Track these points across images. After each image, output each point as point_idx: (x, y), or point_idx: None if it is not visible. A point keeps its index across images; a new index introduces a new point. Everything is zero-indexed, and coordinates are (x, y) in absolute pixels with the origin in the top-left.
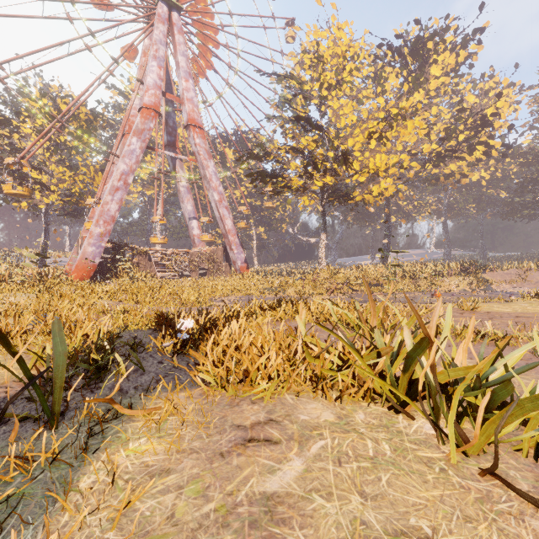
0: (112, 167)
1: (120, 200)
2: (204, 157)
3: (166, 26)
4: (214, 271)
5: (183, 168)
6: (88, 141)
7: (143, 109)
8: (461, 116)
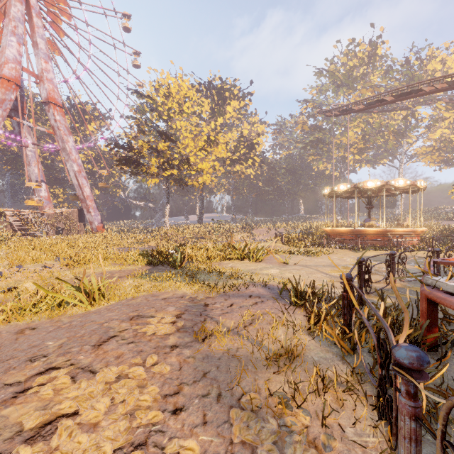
0: None
1: None
2: (64, 133)
3: (24, 6)
4: (70, 230)
5: (30, 133)
6: None
7: (3, 80)
8: (242, 140)
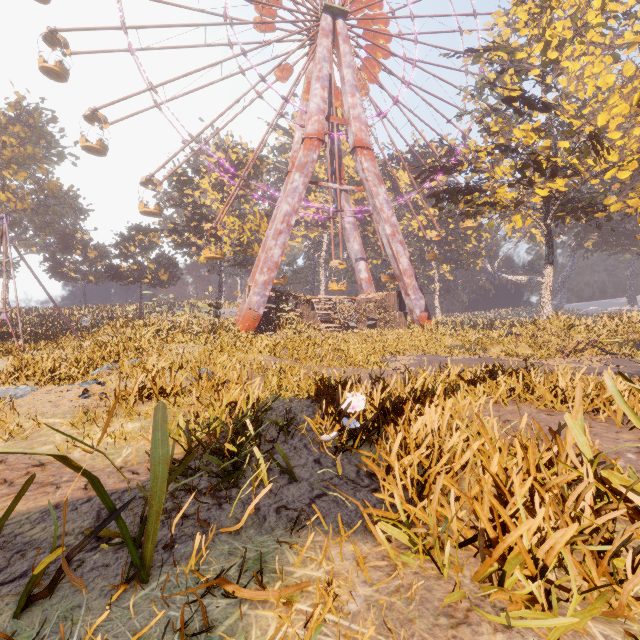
0: (276, 210)
1: (282, 244)
2: (373, 184)
3: (330, 39)
4: (385, 322)
5: (348, 201)
6: (254, 187)
7: (306, 140)
8: None
